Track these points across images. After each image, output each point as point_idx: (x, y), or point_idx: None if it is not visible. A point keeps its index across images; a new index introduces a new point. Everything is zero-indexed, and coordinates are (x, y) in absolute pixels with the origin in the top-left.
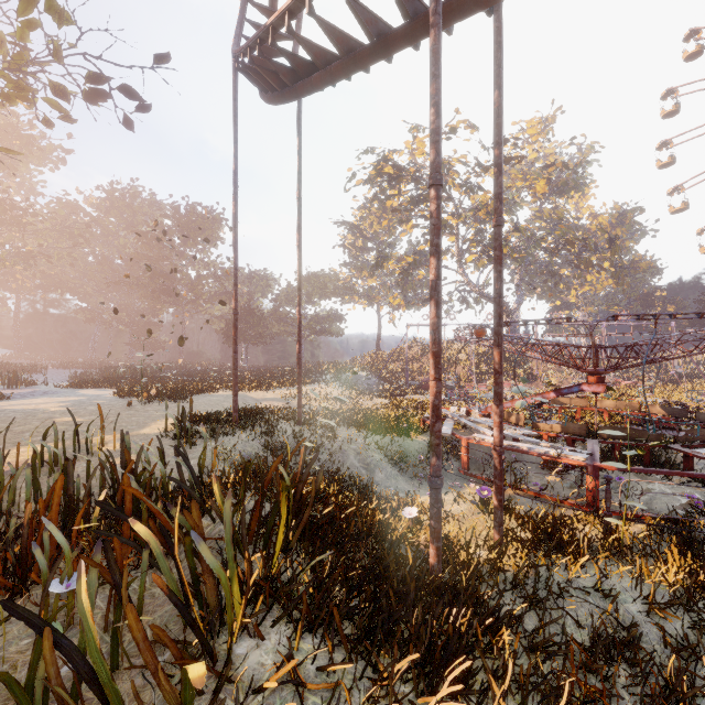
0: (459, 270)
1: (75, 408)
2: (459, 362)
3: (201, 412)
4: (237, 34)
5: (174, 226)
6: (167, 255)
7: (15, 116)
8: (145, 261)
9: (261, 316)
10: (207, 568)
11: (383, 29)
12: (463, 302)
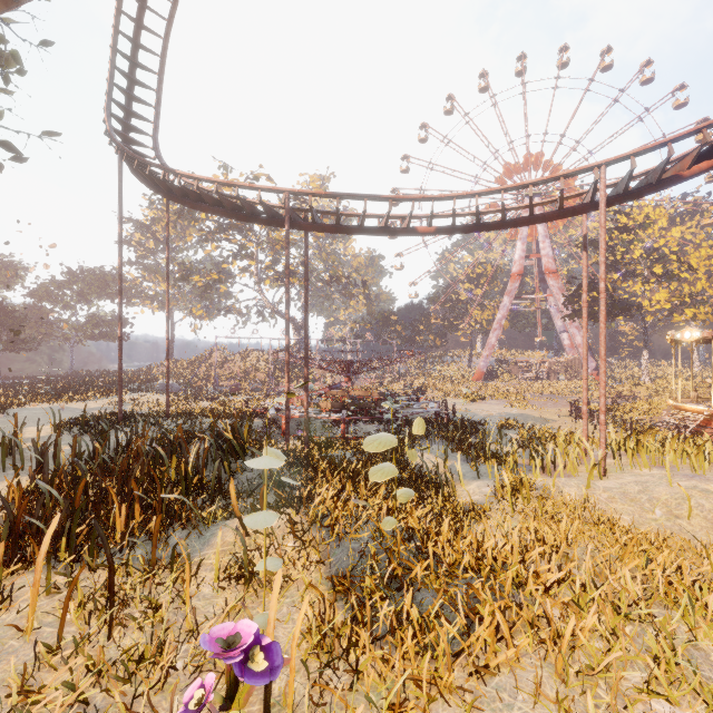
0: (258, 289)
1: None
2: (260, 369)
3: (49, 422)
4: (109, 116)
5: None
6: None
7: None
8: None
9: (23, 318)
10: (239, 439)
11: (254, 210)
12: (260, 316)
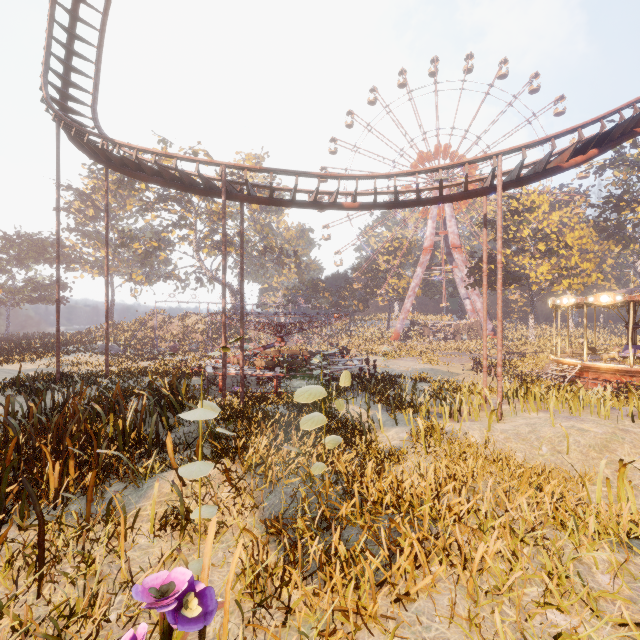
0: (197, 257)
1: None
2: (198, 331)
3: None
4: (45, 83)
5: None
6: None
7: None
8: None
9: None
10: (177, 395)
11: (192, 181)
12: (198, 281)
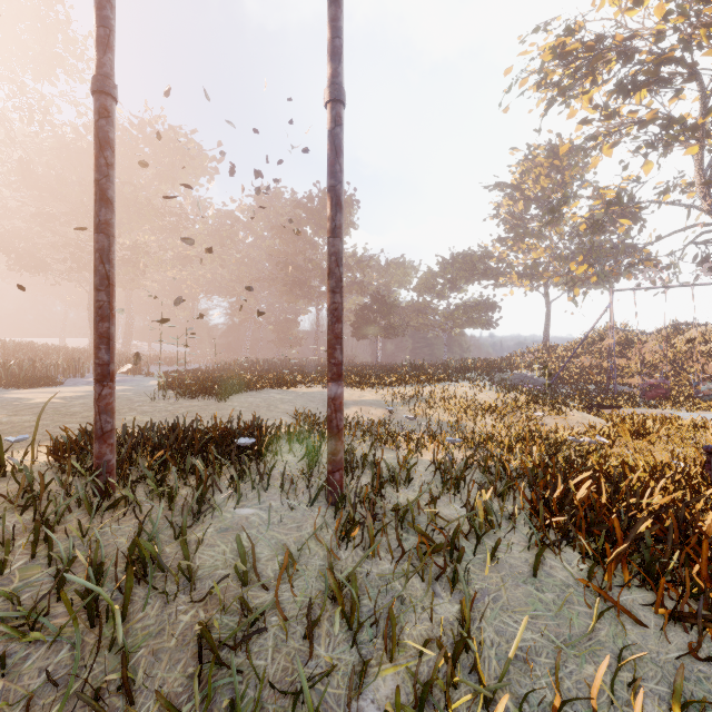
0: (704, 205)
1: (63, 400)
2: (711, 356)
3: (206, 420)
4: None
5: (307, 216)
6: (302, 248)
7: (173, 130)
8: (283, 257)
9: (392, 303)
10: None
11: None
12: (702, 263)
